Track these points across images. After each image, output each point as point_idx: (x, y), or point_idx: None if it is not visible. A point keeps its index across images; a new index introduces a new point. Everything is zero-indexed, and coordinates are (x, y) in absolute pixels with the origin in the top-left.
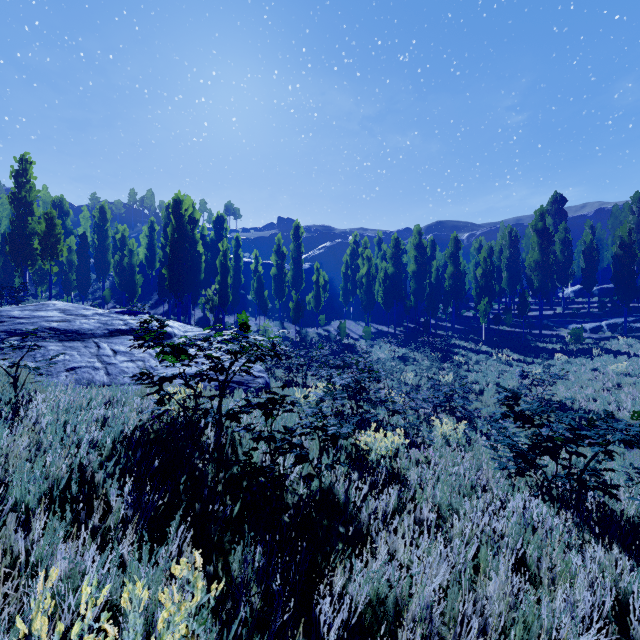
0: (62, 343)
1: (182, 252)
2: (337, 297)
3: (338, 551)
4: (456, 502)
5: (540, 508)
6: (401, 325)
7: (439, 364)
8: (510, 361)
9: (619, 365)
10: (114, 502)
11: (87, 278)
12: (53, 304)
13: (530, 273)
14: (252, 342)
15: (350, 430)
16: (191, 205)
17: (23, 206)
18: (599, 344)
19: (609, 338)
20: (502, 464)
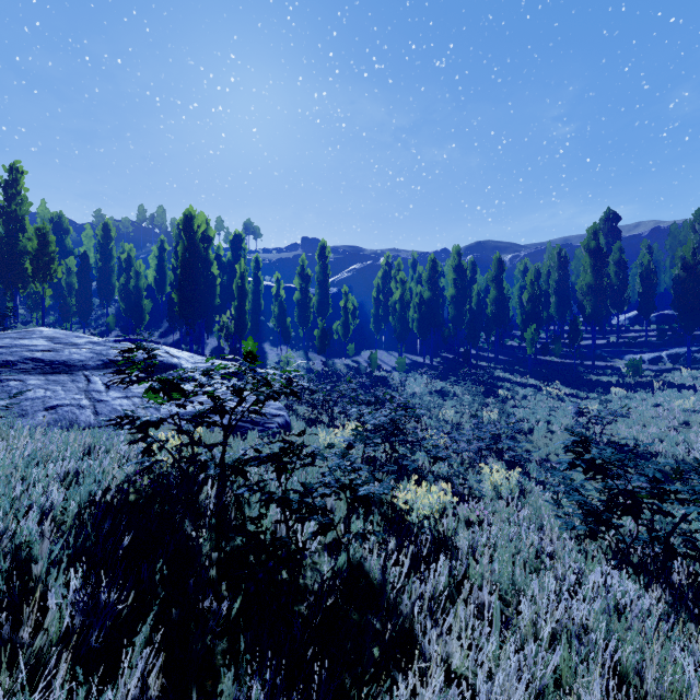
0: (45, 376)
1: (194, 274)
2: (367, 325)
3: (372, 662)
4: (521, 580)
5: (625, 585)
6: (438, 355)
7: (482, 399)
8: (561, 396)
9: (685, 400)
10: (54, 607)
11: (88, 303)
12: (40, 331)
13: (582, 298)
14: (261, 377)
15: (387, 491)
16: (205, 222)
17: (13, 221)
18: (660, 377)
19: (670, 370)
20: (569, 524)
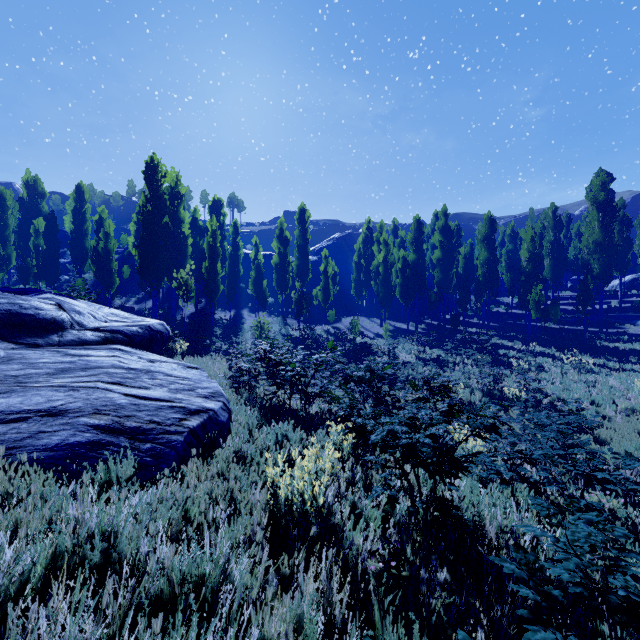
0: None
1: (157, 228)
2: (348, 291)
3: None
4: None
5: None
6: (422, 322)
7: (498, 372)
8: (589, 367)
9: None
10: None
11: (56, 266)
12: None
13: (587, 257)
14: None
15: None
16: (175, 178)
17: None
18: None
19: None
20: None
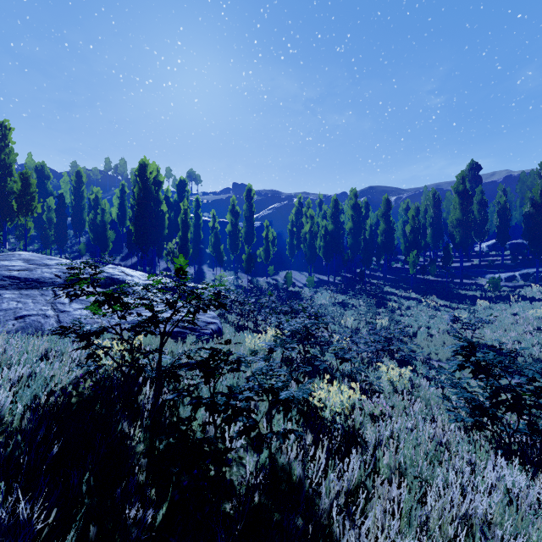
0: (19, 291)
1: (147, 210)
2: (284, 251)
3: None
4: (425, 473)
5: (515, 475)
6: (339, 275)
7: (376, 309)
8: (438, 306)
9: (536, 310)
10: None
11: (64, 233)
12: (19, 254)
13: (452, 229)
14: (191, 290)
15: (306, 395)
16: (156, 169)
17: (2, 168)
18: (515, 291)
19: (523, 286)
20: (459, 417)
